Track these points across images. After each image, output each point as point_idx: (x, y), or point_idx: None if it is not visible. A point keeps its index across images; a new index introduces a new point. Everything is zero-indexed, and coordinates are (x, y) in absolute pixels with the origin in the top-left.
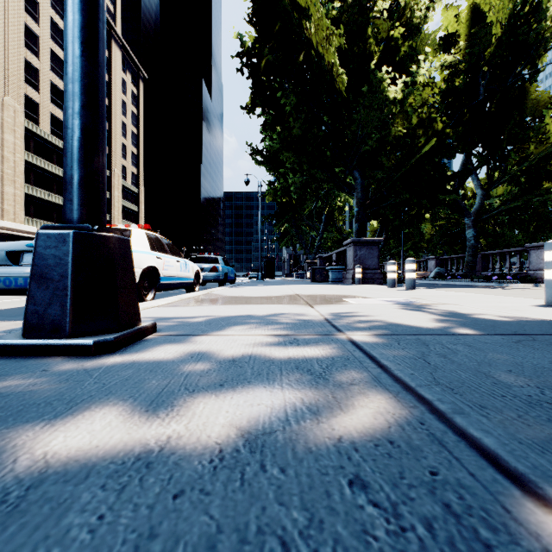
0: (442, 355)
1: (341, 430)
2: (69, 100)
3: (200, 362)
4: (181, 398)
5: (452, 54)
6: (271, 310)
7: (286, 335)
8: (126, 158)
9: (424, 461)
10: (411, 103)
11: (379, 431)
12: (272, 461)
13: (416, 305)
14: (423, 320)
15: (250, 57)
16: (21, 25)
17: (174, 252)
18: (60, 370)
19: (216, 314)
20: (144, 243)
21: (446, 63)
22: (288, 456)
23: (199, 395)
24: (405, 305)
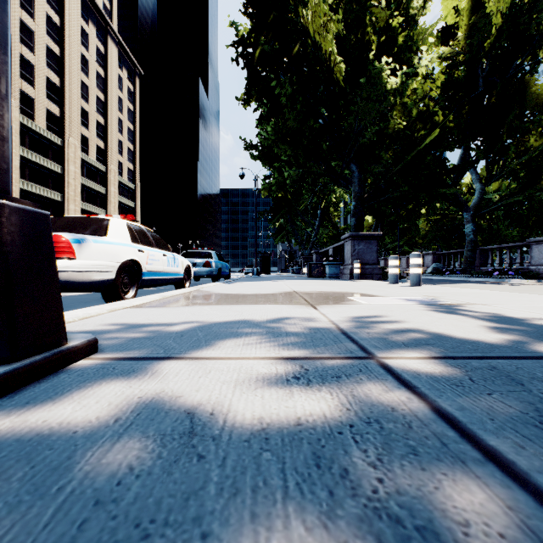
0: None
1: None
2: None
3: (123, 439)
4: None
5: (450, 46)
6: (265, 313)
7: (288, 360)
8: (122, 154)
9: None
10: (409, 96)
11: None
12: None
13: (438, 306)
14: (466, 329)
15: (245, 46)
16: (16, 20)
17: (161, 245)
18: None
19: (196, 319)
20: (124, 234)
21: (444, 55)
22: None
23: None
24: (426, 306)
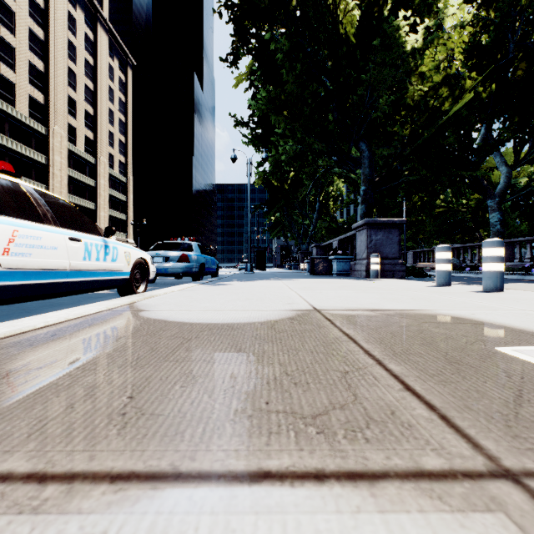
0: None
1: None
2: None
3: None
4: None
5: (473, 8)
6: None
7: None
8: (113, 146)
9: None
10: None
11: None
12: None
13: None
14: None
15: None
16: None
17: (75, 222)
18: None
19: None
20: None
21: (465, 19)
22: None
23: None
24: None
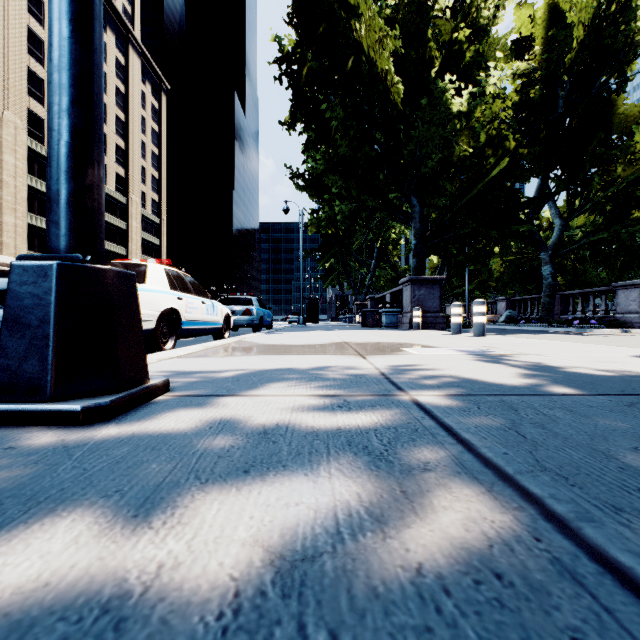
0: (539, 425)
1: (419, 552)
2: (54, 94)
3: (220, 435)
4: (188, 492)
5: (526, 61)
6: (314, 362)
7: (334, 396)
8: (146, 183)
9: (558, 615)
10: (478, 118)
11: (476, 554)
12: (316, 616)
13: (490, 356)
14: (502, 375)
15: (290, 63)
16: (24, 28)
17: (199, 291)
18: (31, 447)
19: (247, 367)
20: (162, 281)
21: (519, 71)
22: (342, 605)
23: (214, 488)
24: (477, 356)
